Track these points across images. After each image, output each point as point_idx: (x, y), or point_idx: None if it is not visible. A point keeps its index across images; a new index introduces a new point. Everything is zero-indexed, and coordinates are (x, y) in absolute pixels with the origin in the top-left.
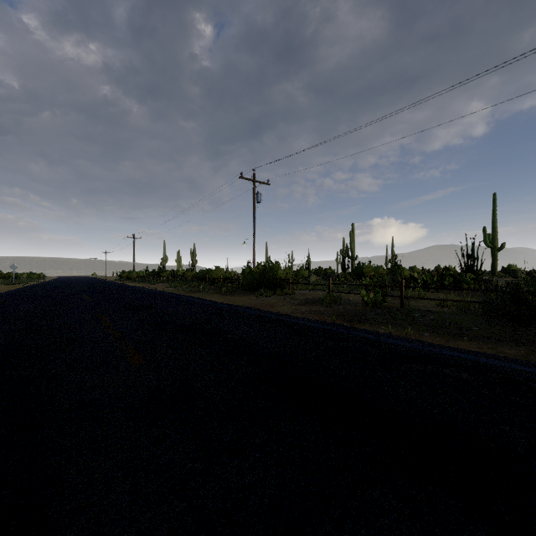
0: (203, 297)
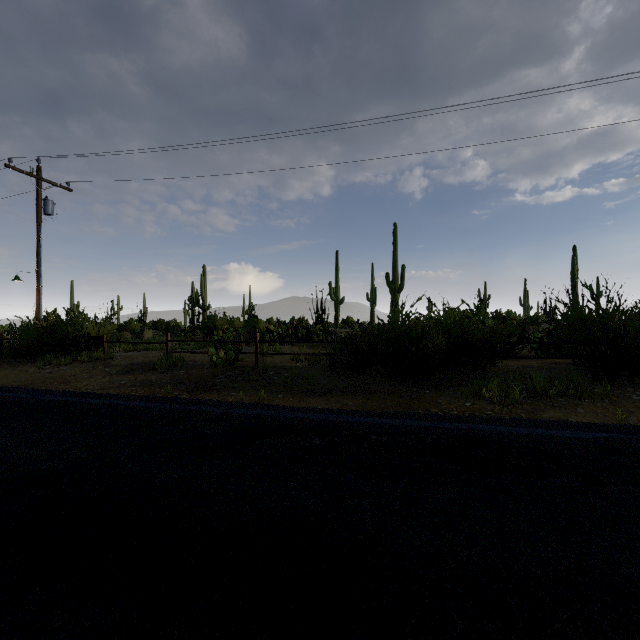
0: None
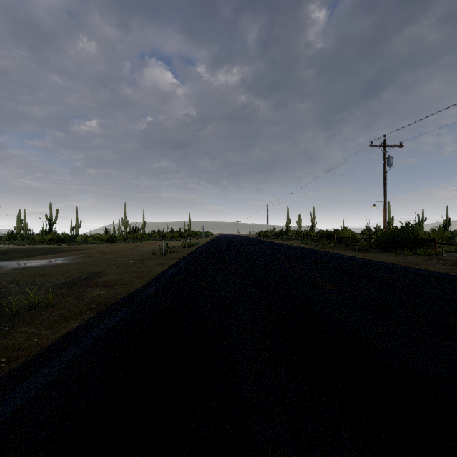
0: (338, 253)
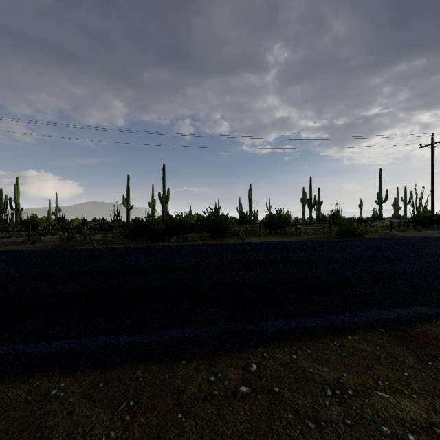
0: None
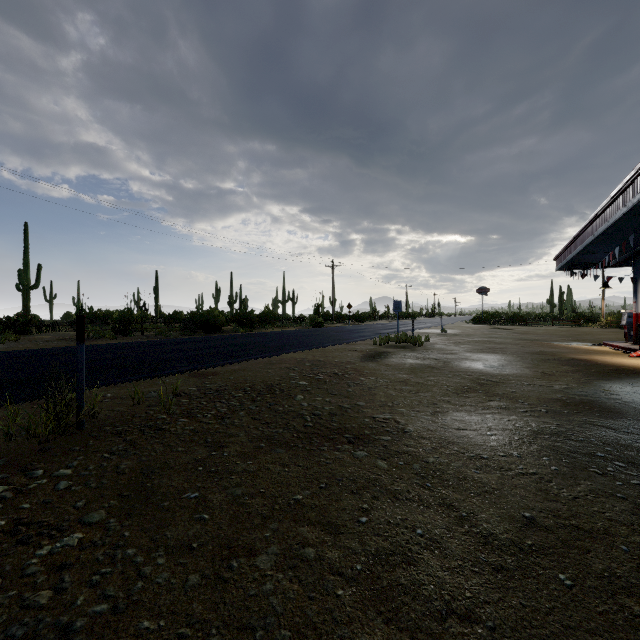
0: None
